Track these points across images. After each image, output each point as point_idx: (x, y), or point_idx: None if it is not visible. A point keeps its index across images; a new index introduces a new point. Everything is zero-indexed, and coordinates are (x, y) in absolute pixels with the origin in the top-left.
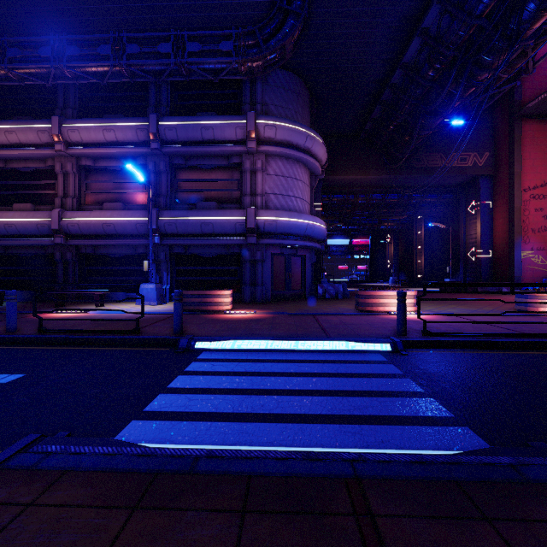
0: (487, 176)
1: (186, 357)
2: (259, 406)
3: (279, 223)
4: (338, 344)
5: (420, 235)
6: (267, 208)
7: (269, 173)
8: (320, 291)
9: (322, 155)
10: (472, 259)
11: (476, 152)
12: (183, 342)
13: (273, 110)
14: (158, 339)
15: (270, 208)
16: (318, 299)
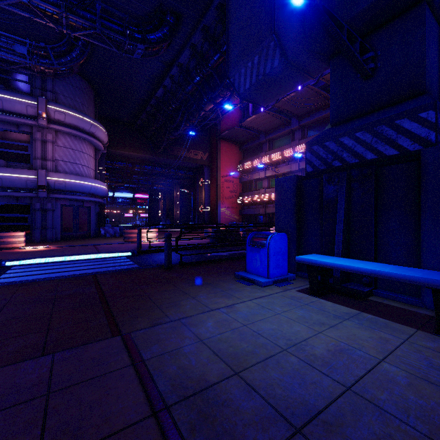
0: (208, 166)
1: (2, 269)
2: (59, 275)
3: (68, 183)
4: (104, 255)
5: (178, 195)
6: (57, 171)
7: (59, 144)
8: (102, 232)
9: (104, 138)
10: (201, 211)
11: (202, 151)
12: None
13: (62, 99)
14: None
15: (60, 171)
16: (101, 237)
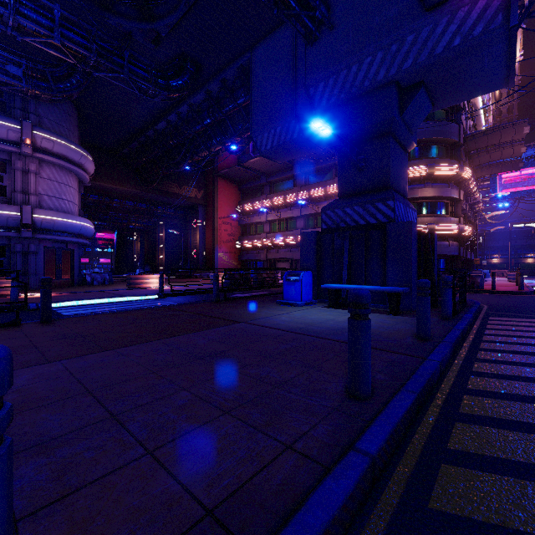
0: (203, 205)
1: None
2: None
3: (58, 222)
4: (133, 298)
5: (162, 237)
6: (40, 207)
7: (43, 176)
8: (88, 279)
9: (92, 170)
10: (195, 256)
11: (197, 189)
12: (33, 305)
13: (46, 123)
14: (5, 307)
15: (44, 207)
16: (88, 285)
